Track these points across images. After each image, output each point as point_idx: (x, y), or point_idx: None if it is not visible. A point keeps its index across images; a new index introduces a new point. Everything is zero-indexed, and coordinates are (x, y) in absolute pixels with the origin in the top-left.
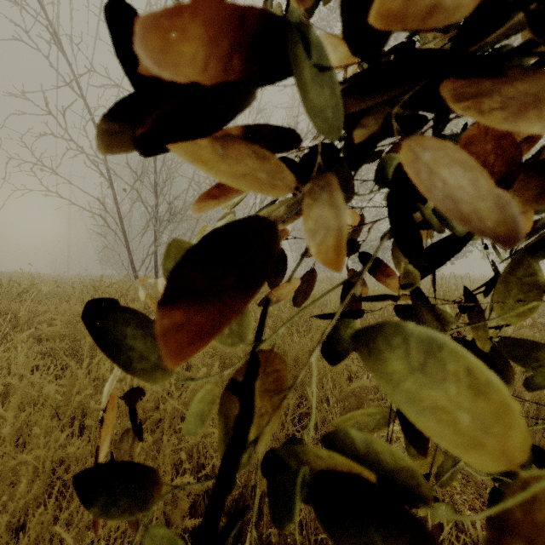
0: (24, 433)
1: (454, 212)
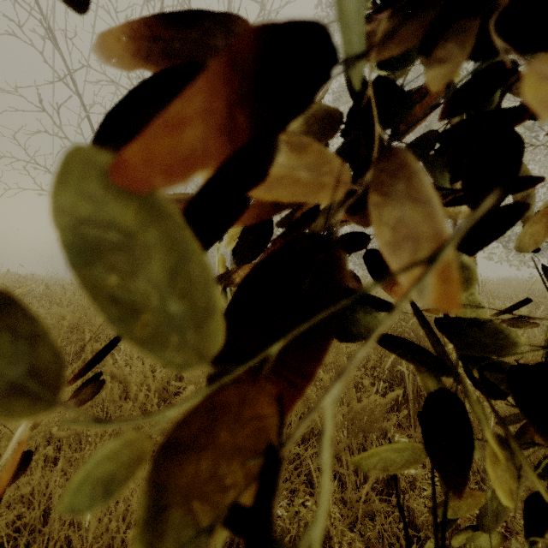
0: None
1: None
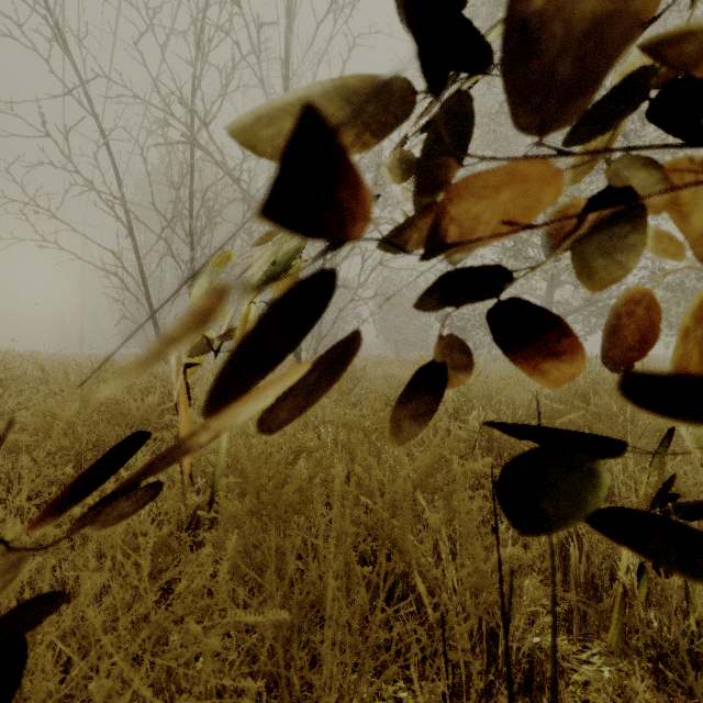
0: None
1: None
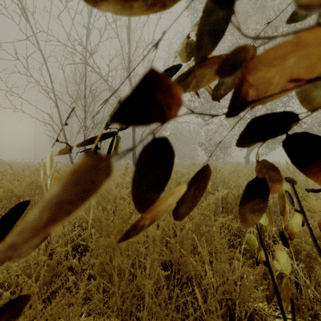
0: None
1: None
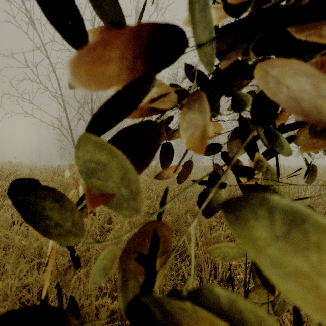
0: (1, 266)
1: (316, 111)
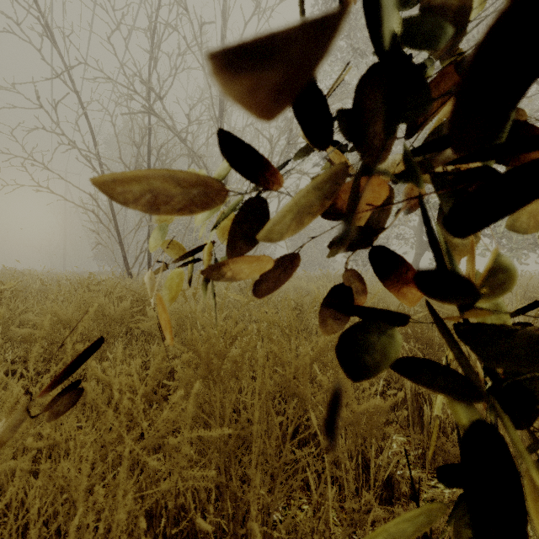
0: None
1: None
